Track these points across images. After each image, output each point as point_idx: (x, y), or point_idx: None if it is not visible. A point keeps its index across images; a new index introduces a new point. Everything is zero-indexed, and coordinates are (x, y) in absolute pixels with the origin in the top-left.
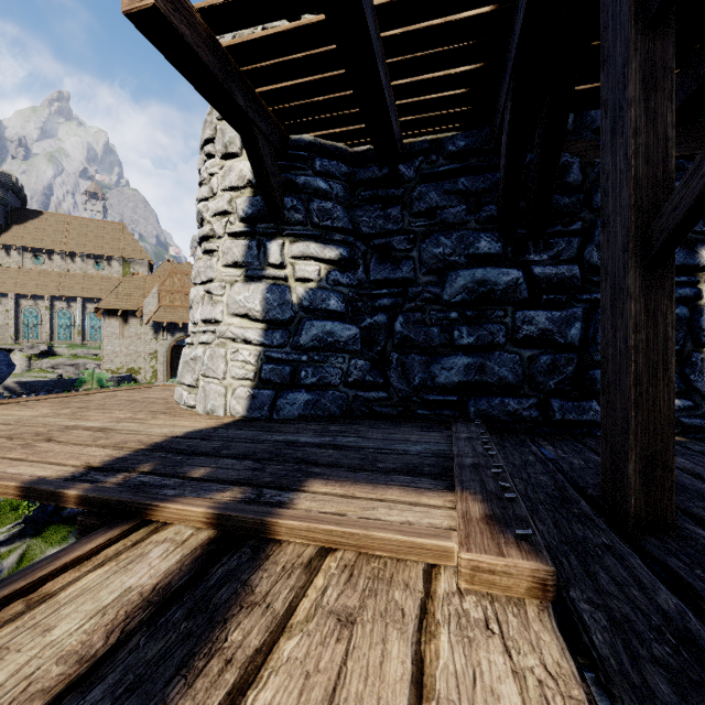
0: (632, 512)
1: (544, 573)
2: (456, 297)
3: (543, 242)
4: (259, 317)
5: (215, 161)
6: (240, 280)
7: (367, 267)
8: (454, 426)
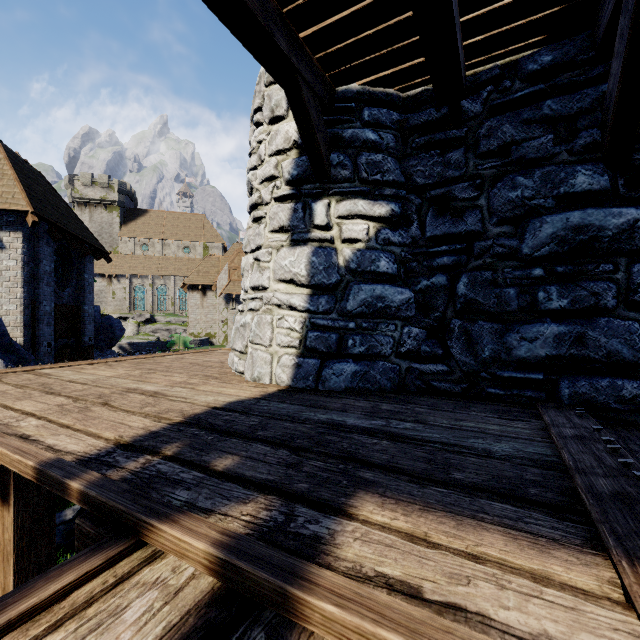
0: None
1: None
2: (541, 250)
3: None
4: (304, 282)
5: (262, 128)
6: (286, 245)
7: (422, 222)
8: (546, 415)
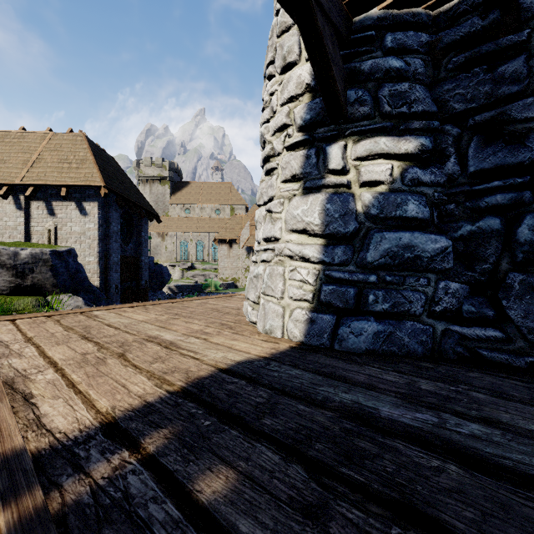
0: None
1: None
2: None
3: None
4: (318, 232)
5: (274, 79)
6: (298, 193)
7: (461, 156)
8: None
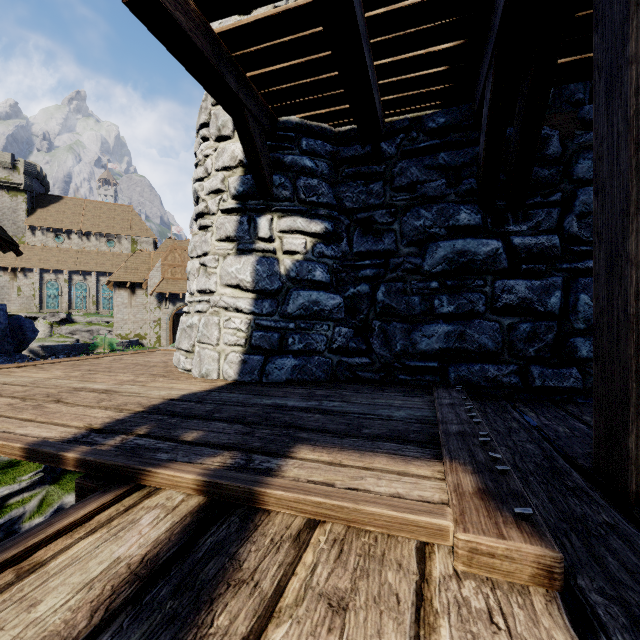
0: (633, 488)
1: (551, 559)
2: (436, 268)
3: (522, 214)
4: (249, 288)
5: (209, 143)
6: (232, 253)
7: (350, 239)
8: (435, 392)
